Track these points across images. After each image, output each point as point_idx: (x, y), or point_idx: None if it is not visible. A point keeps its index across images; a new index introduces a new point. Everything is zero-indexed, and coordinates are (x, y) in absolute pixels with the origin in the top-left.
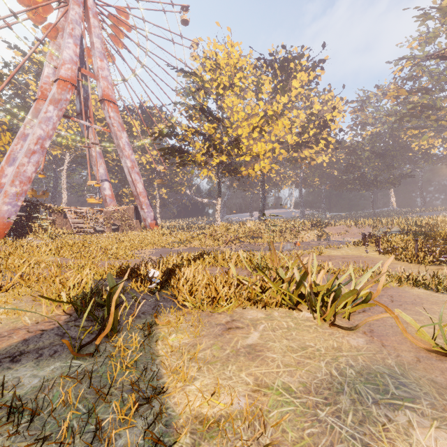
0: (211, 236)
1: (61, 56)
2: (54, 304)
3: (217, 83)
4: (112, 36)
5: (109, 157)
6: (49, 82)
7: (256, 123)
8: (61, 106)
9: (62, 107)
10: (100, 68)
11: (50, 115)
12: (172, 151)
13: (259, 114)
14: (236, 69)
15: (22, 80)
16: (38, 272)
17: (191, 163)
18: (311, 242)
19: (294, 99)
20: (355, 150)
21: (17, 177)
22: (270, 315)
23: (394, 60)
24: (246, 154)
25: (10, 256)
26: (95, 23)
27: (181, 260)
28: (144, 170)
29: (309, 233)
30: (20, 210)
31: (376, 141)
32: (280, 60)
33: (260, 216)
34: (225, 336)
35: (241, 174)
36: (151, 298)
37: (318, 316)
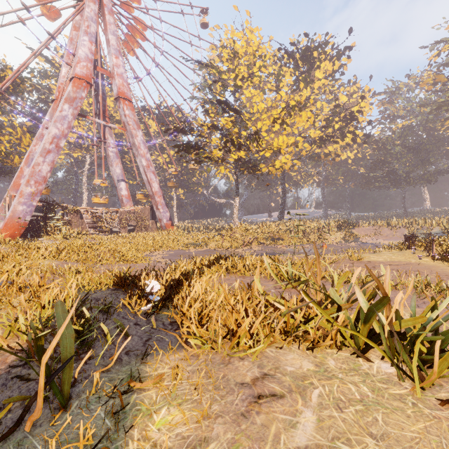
0: (228, 237)
1: (76, 54)
2: (5, 334)
3: (235, 74)
4: (128, 34)
5: (127, 158)
6: (66, 82)
7: (277, 115)
8: (76, 104)
9: (77, 106)
10: (115, 66)
11: (65, 114)
12: (188, 147)
13: (280, 105)
14: (255, 58)
15: (46, 85)
16: (18, 280)
17: (208, 160)
18: (339, 244)
19: (317, 91)
20: (384, 145)
21: (32, 176)
22: (323, 365)
23: (430, 44)
24: (267, 149)
25: (4, 259)
26: (110, 20)
27: (194, 265)
28: (162, 170)
29: (335, 235)
30: (38, 211)
31: (409, 134)
32: (302, 50)
33: (280, 216)
34: (254, 420)
35: (260, 171)
36: (147, 323)
37: (415, 379)
